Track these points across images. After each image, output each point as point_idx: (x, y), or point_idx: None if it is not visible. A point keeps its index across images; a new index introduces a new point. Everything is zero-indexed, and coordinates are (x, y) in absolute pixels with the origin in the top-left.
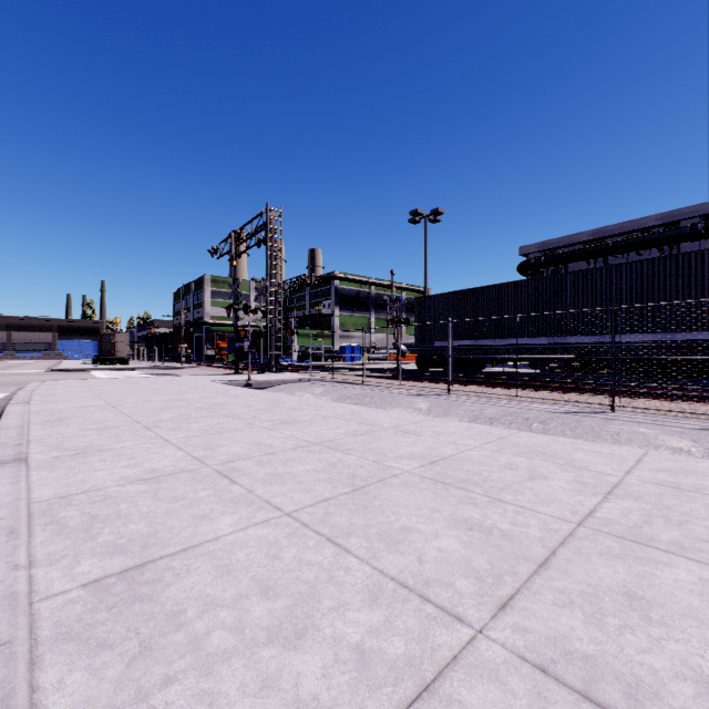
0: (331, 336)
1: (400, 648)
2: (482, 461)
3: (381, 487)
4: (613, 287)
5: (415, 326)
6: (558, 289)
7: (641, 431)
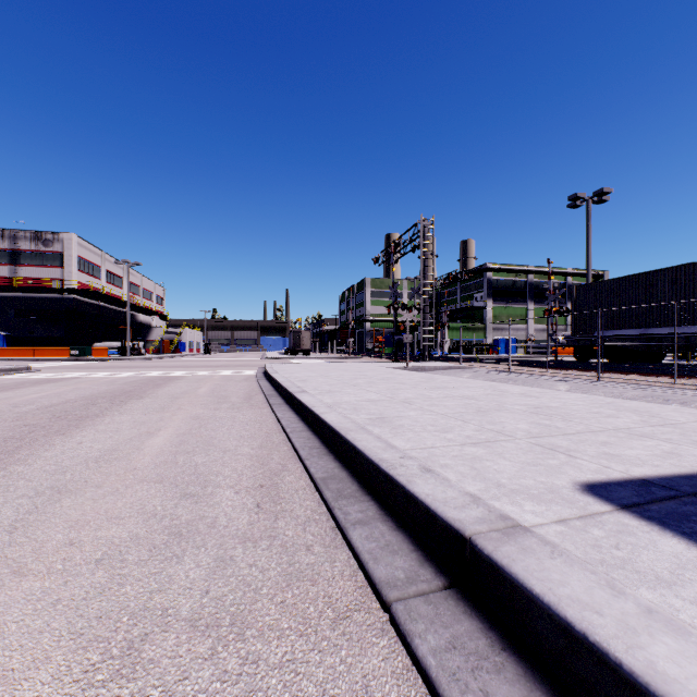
0: (483, 328)
1: (483, 437)
2: (576, 409)
3: (495, 412)
4: None
5: (572, 316)
6: None
7: None
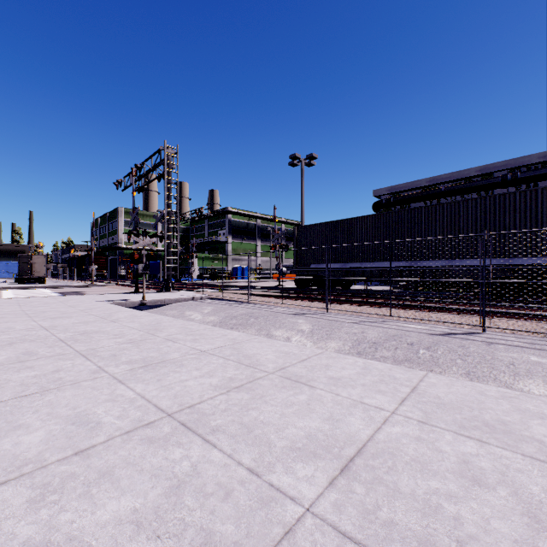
0: (226, 259)
1: None
2: (420, 456)
3: None
4: (461, 219)
5: (294, 251)
6: (415, 221)
7: (536, 360)
